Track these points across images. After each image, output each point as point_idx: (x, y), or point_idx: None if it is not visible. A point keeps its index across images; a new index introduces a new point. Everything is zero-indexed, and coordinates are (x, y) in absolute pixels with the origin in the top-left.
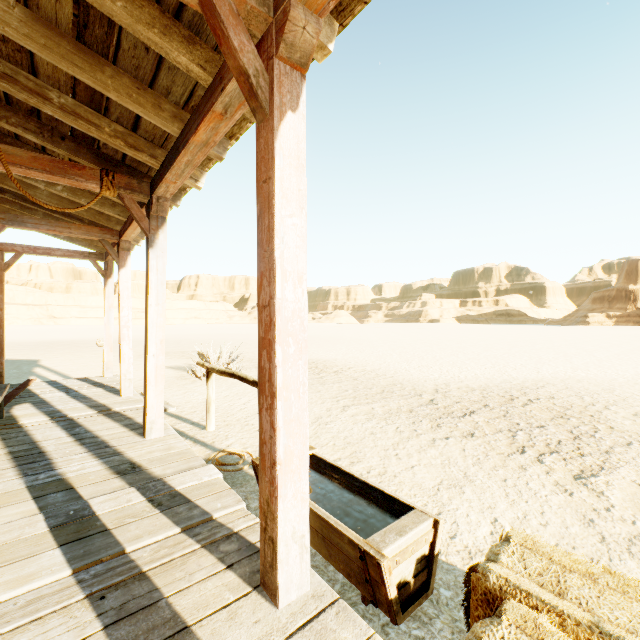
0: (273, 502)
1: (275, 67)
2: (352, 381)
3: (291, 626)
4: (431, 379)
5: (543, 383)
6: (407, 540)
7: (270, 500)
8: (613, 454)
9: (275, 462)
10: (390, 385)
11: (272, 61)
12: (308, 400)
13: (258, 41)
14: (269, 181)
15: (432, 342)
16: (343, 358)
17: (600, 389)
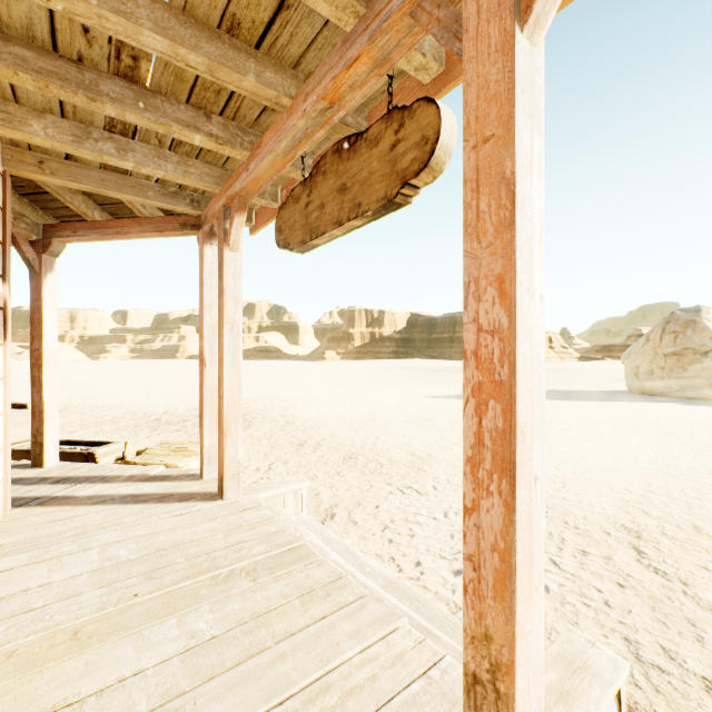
0: (42, 428)
1: (43, 258)
2: (80, 415)
3: (53, 469)
4: (165, 406)
5: (251, 401)
6: (110, 448)
7: (40, 428)
8: (252, 426)
9: (43, 411)
10: (123, 414)
11: (42, 255)
12: (27, 433)
13: (32, 240)
14: (40, 301)
15: (182, 378)
16: (67, 398)
17: (281, 400)
